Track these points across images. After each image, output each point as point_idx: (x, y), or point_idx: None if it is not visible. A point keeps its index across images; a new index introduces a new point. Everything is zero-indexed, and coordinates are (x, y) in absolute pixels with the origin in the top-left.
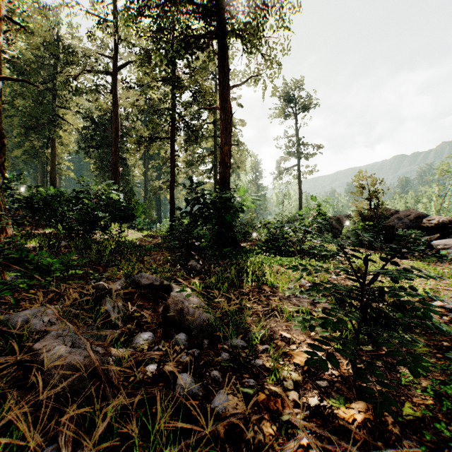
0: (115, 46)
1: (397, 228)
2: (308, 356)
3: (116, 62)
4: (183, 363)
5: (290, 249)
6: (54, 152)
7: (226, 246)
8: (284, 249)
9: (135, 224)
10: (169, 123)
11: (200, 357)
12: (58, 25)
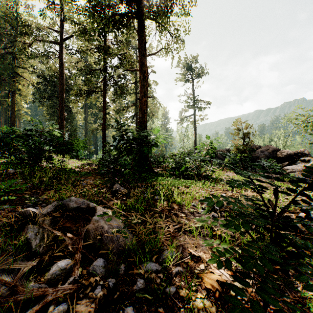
0: (61, 23)
1: (260, 158)
2: (218, 278)
3: (62, 34)
4: (97, 299)
5: (190, 173)
6: (14, 100)
7: (144, 171)
8: (186, 173)
9: (76, 155)
10: (101, 80)
11: (116, 286)
12: (17, 5)
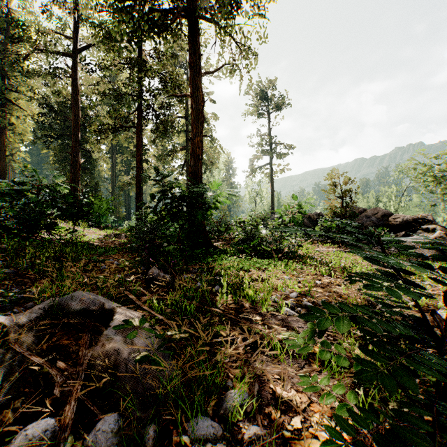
0: (75, 25)
1: (365, 226)
2: None
3: (76, 42)
4: None
5: (266, 249)
6: (4, 140)
7: (197, 246)
8: (260, 249)
9: (98, 222)
10: (135, 111)
11: None
12: None
